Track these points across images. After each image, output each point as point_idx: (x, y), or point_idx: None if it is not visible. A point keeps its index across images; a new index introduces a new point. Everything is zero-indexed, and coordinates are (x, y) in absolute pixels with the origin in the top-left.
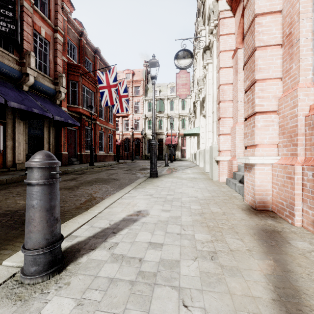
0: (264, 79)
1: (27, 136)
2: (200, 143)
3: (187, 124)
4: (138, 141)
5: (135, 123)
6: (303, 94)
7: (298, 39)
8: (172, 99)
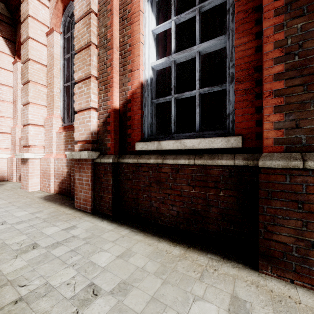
0: (3, 116)
1: None
2: None
3: None
4: None
5: None
6: (18, 129)
7: (17, 106)
8: None
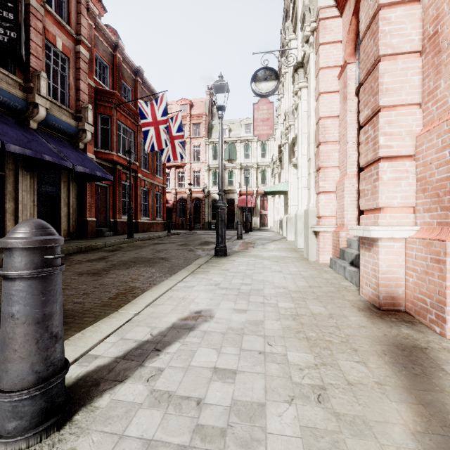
0: (393, 106)
1: (36, 195)
2: (289, 206)
3: (269, 178)
4: (198, 202)
5: (194, 177)
6: None
7: None
8: (248, 142)
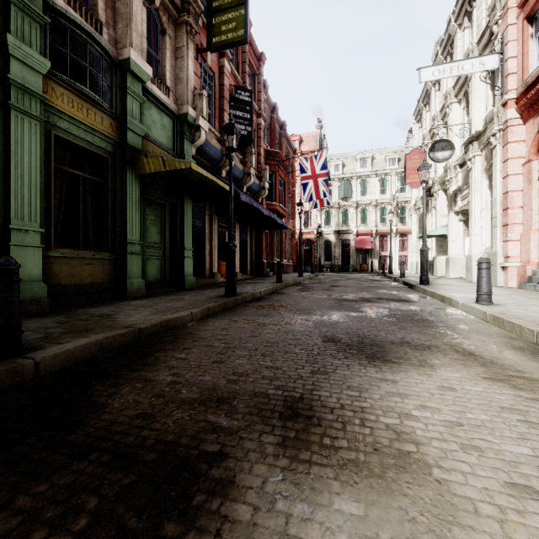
0: None
1: (239, 242)
2: (449, 248)
3: (390, 216)
4: (309, 243)
5: (304, 217)
6: None
7: None
8: (365, 177)
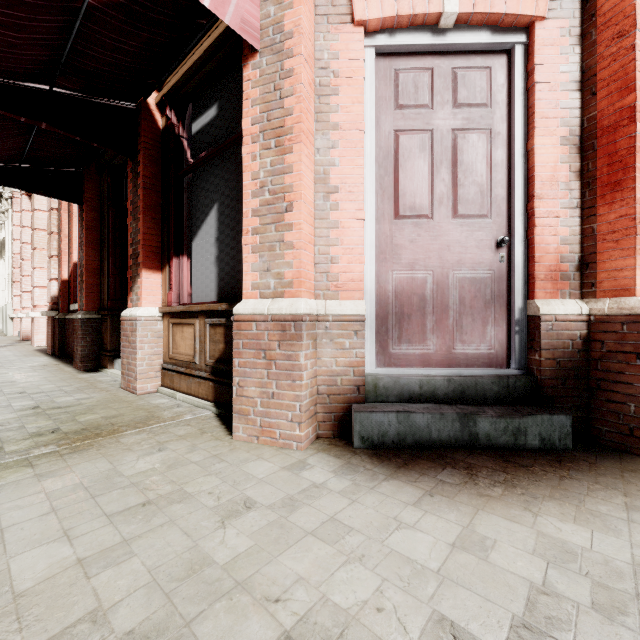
0: (29, 275)
1: None
2: (0, 298)
3: None
4: None
5: None
6: None
7: None
8: None
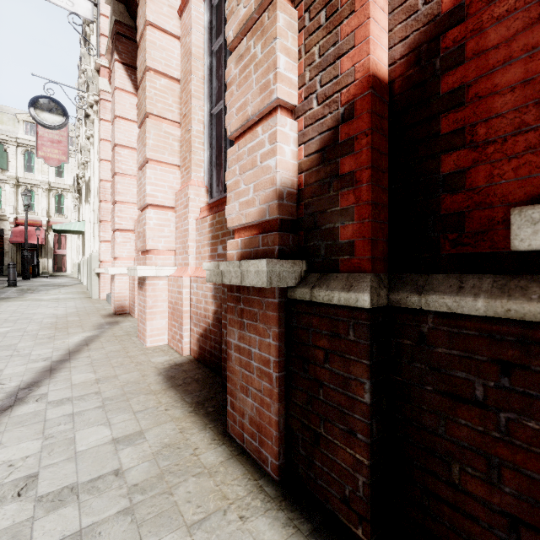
0: (123, 202)
1: None
2: (85, 248)
3: (70, 206)
4: None
5: None
6: None
7: None
8: (32, 148)
